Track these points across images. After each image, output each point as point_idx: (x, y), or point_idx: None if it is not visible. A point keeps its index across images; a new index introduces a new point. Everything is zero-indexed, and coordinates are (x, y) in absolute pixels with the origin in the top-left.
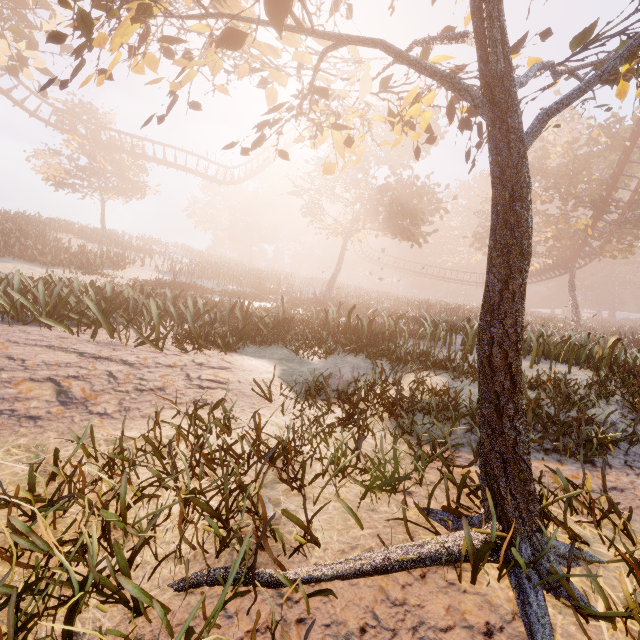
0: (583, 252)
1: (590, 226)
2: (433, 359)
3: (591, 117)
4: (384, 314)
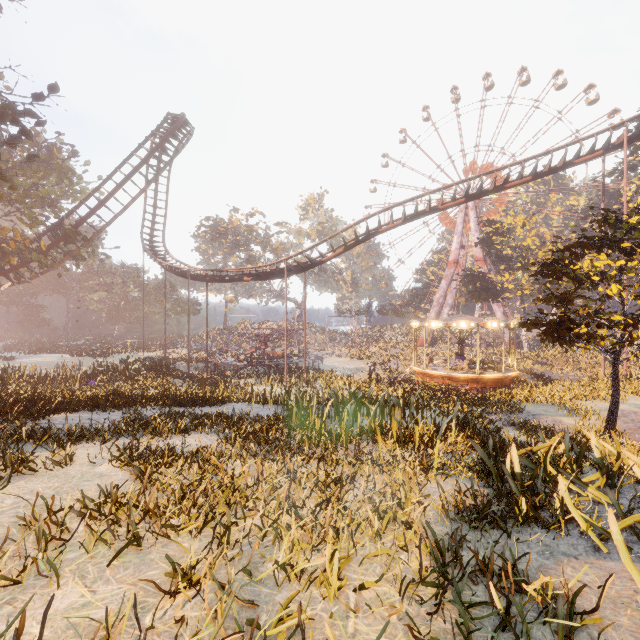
0: (19, 273)
1: (46, 249)
2: (479, 423)
3: (59, 132)
4: (417, 403)
